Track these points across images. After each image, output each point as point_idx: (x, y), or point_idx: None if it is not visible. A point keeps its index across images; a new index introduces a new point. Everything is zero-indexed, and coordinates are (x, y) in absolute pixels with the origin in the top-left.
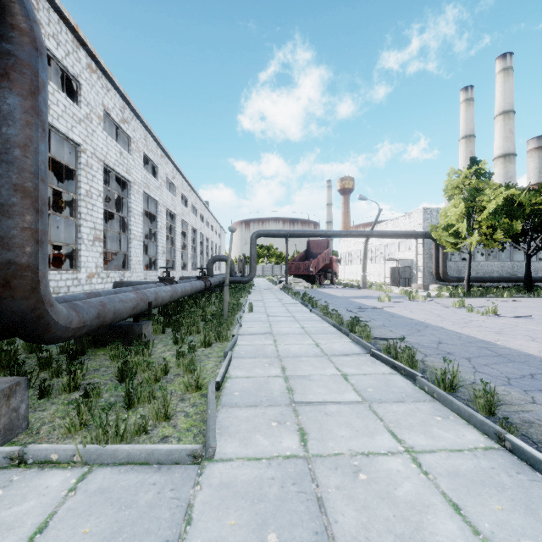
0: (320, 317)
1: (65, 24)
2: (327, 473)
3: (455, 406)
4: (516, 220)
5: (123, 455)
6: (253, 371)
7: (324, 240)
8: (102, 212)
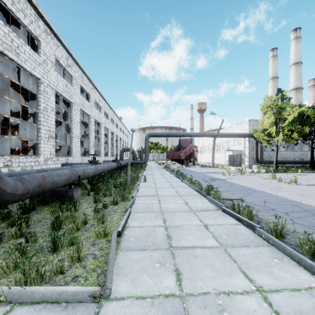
0: (187, 185)
1: (30, 4)
2: (198, 313)
3: (287, 250)
4: (305, 126)
5: (38, 295)
6: (144, 222)
7: (189, 138)
8: (54, 120)
